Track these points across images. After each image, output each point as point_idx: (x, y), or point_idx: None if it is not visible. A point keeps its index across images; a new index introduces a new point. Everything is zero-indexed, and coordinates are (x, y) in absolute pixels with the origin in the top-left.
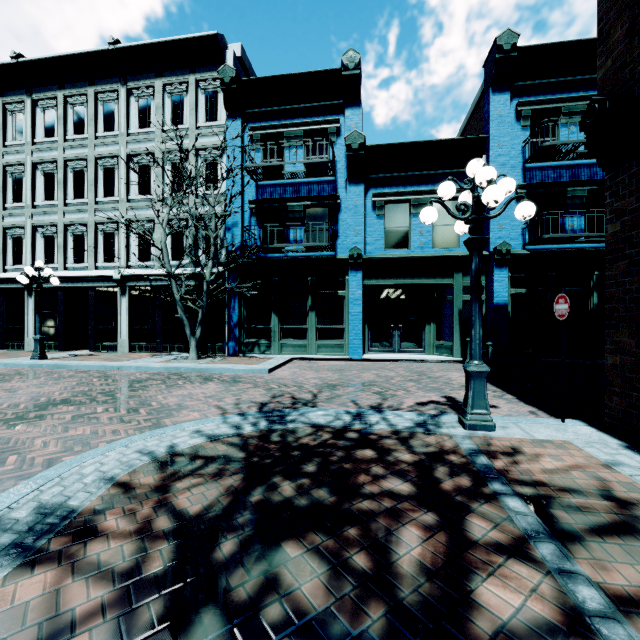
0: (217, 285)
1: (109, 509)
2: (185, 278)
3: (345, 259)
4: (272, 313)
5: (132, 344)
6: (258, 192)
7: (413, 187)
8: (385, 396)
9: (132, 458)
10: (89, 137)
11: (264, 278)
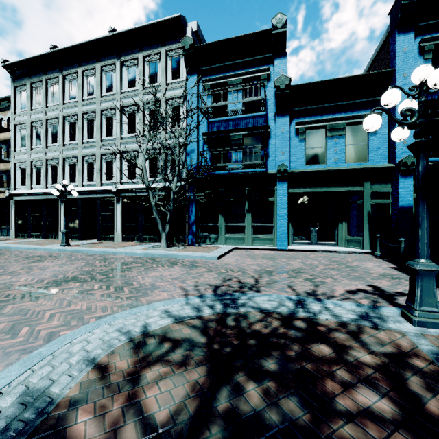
0: (180, 195)
1: (84, 401)
2: (158, 190)
3: (274, 173)
4: (219, 214)
5: (124, 236)
6: (209, 127)
7: (328, 115)
8: (316, 283)
9: (112, 337)
10: (97, 97)
11: (213, 189)
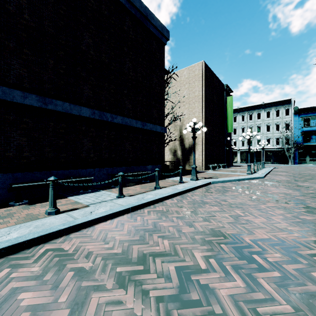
0: (289, 150)
1: None
2: (280, 148)
3: None
4: (306, 156)
5: (265, 162)
6: (302, 130)
7: None
8: None
9: None
10: (254, 121)
11: (304, 148)
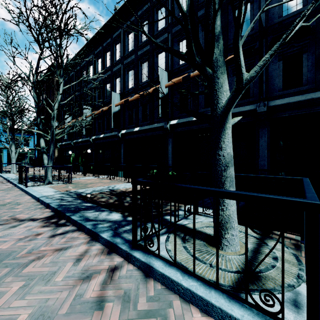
0: None
1: None
2: None
3: (3, 147)
4: None
5: None
6: None
7: (19, 135)
8: None
9: None
10: None
11: None
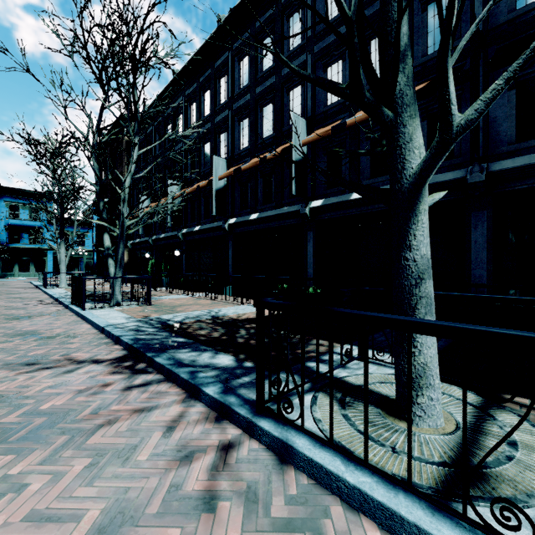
0: None
1: None
2: None
3: (47, 248)
4: (15, 264)
5: None
6: (8, 222)
7: (71, 229)
8: None
9: None
10: None
11: (11, 252)
